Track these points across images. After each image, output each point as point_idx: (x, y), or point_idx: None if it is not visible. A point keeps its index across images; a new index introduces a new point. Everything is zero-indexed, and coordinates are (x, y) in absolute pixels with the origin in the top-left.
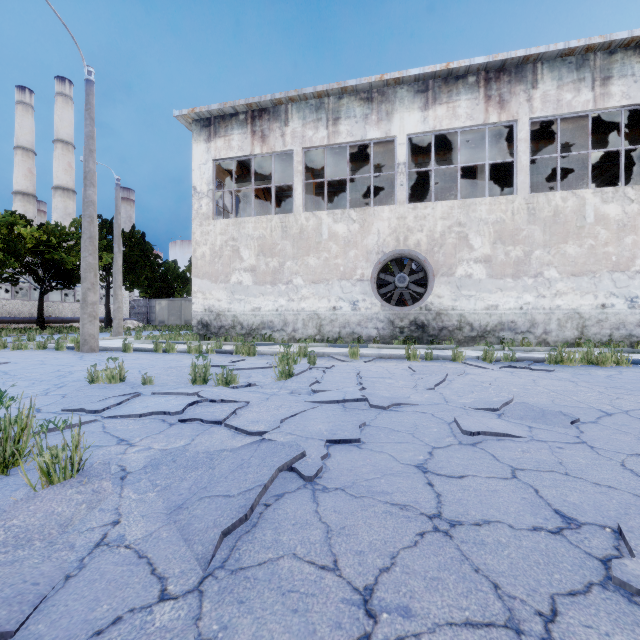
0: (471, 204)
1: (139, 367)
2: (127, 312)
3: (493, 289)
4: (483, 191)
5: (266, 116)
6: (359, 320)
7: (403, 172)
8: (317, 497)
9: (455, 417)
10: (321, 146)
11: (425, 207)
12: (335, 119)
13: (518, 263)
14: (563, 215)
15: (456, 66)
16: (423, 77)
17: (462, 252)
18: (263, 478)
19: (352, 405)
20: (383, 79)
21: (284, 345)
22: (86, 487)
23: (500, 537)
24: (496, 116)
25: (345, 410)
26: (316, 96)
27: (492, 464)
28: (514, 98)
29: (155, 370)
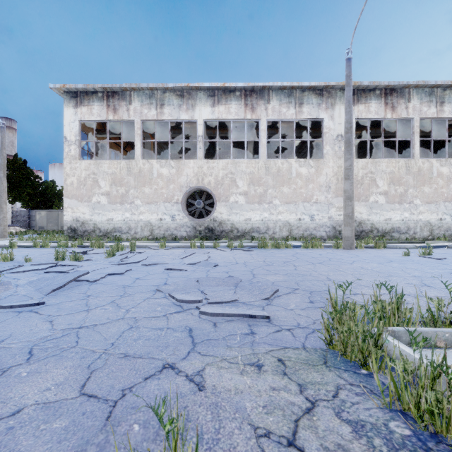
0: (237, 162)
1: (22, 255)
2: (10, 220)
3: (248, 209)
4: (250, 153)
5: (117, 96)
6: (176, 226)
7: (201, 141)
8: (91, 285)
9: (169, 265)
10: (153, 120)
11: (213, 162)
12: (161, 105)
13: (261, 196)
14: (282, 172)
15: (229, 85)
16: (212, 88)
17: (233, 189)
18: (71, 279)
19: (134, 265)
20: (189, 86)
21: (116, 241)
22: (3, 286)
23: (140, 287)
24: (250, 115)
25: (127, 266)
26: (149, 89)
27: (164, 276)
28: (259, 107)
29: (33, 256)
